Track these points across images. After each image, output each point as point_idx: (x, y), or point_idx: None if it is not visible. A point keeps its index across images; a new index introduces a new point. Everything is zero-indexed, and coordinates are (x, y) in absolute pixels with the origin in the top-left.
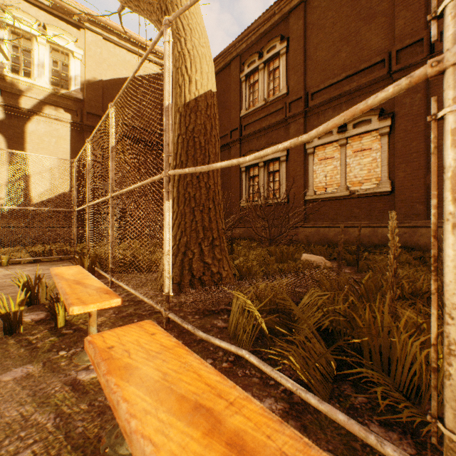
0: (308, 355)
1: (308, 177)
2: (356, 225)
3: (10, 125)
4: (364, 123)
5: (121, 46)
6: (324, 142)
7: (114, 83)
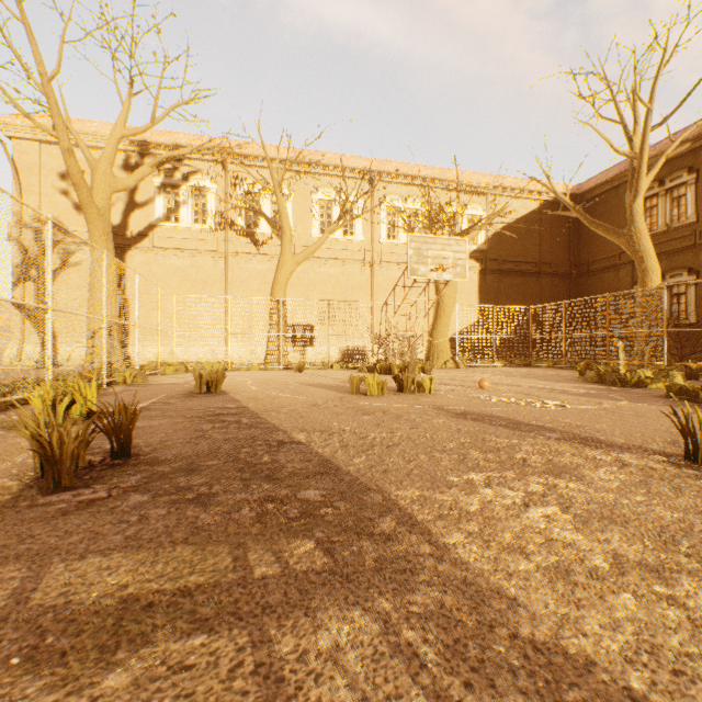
0: None
1: None
2: None
3: None
4: None
5: (509, 197)
6: None
7: (504, 229)
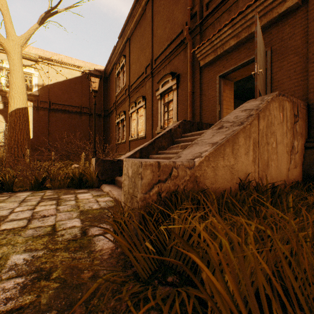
0: None
1: (130, 128)
2: None
3: (5, 110)
4: (141, 102)
5: (59, 66)
6: (132, 111)
7: (55, 84)
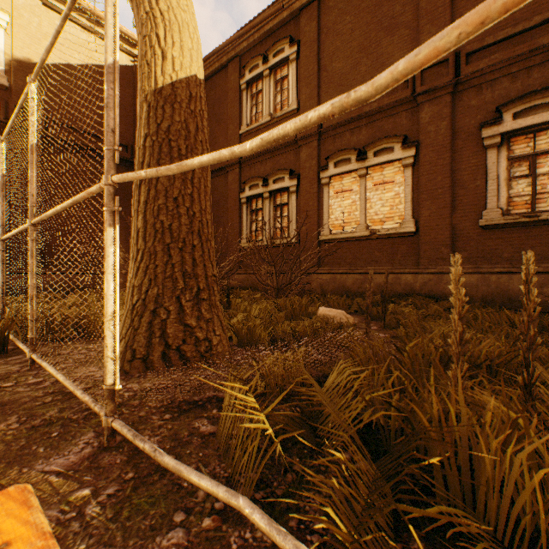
0: (354, 493)
1: (323, 212)
2: (378, 271)
3: None
4: (386, 151)
5: (72, 20)
6: (341, 172)
7: (61, 69)
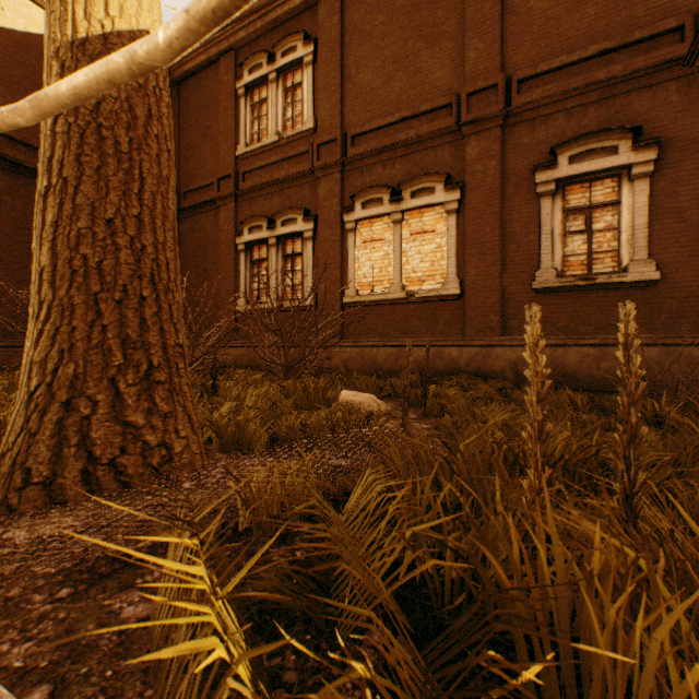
0: None
1: (348, 267)
2: (416, 343)
3: None
4: (426, 192)
5: None
6: (371, 215)
7: None
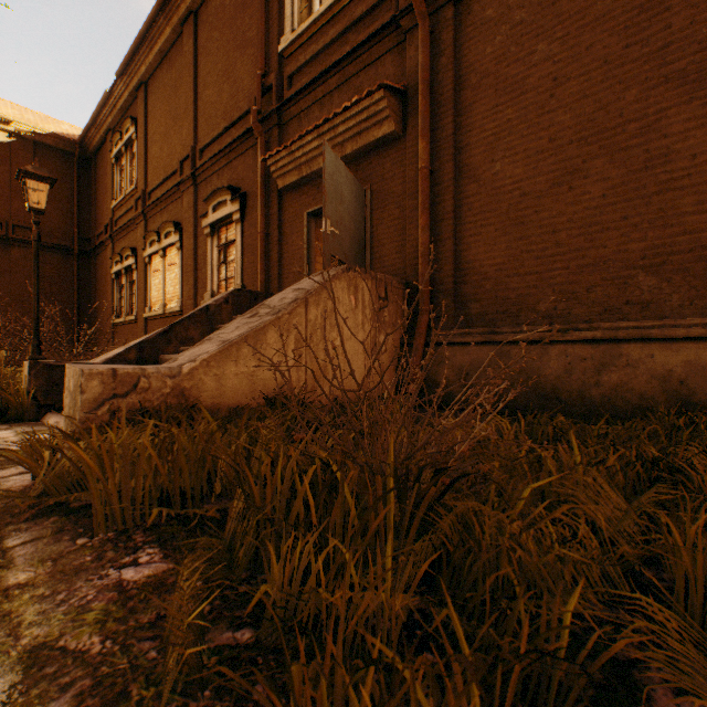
0: None
1: (148, 290)
2: None
3: None
4: (171, 235)
5: None
6: (152, 252)
7: None
